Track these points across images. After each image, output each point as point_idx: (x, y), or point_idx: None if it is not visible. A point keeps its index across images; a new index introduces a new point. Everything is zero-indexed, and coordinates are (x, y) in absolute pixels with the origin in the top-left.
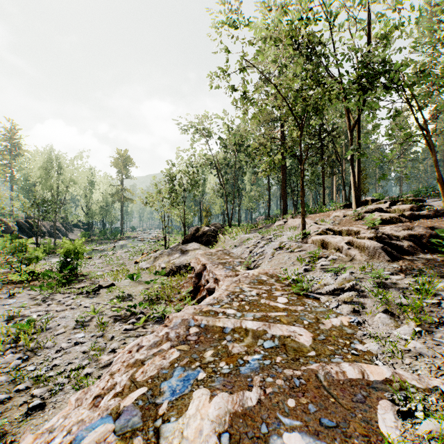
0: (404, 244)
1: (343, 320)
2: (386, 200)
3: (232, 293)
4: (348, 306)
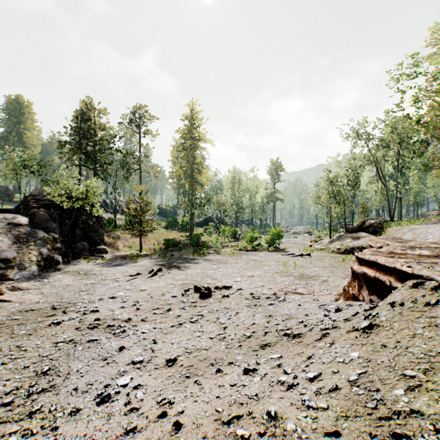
0: None
1: None
2: None
3: (418, 244)
4: None
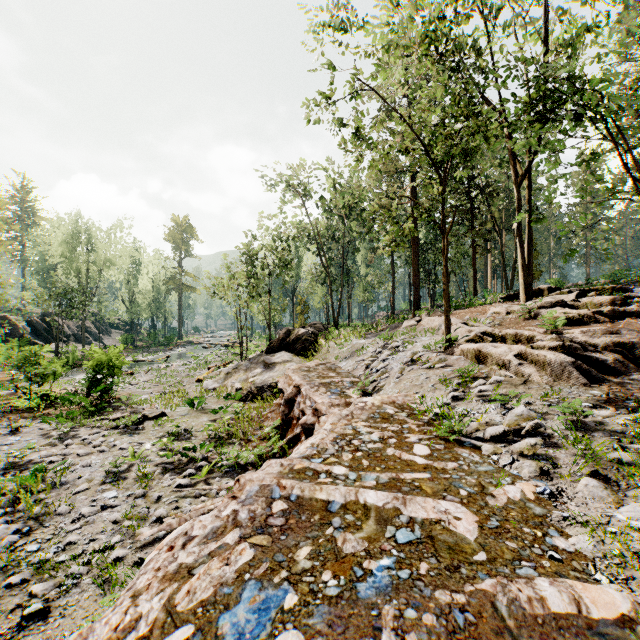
0: (607, 358)
1: (526, 490)
2: (570, 289)
3: (340, 437)
4: (531, 464)
